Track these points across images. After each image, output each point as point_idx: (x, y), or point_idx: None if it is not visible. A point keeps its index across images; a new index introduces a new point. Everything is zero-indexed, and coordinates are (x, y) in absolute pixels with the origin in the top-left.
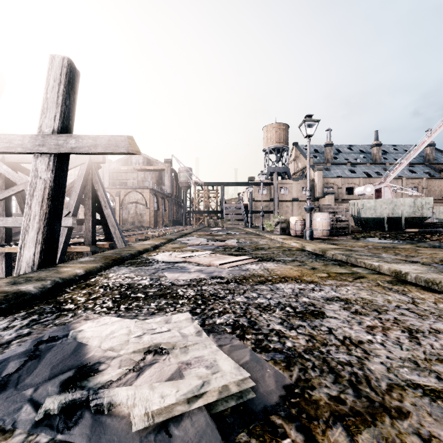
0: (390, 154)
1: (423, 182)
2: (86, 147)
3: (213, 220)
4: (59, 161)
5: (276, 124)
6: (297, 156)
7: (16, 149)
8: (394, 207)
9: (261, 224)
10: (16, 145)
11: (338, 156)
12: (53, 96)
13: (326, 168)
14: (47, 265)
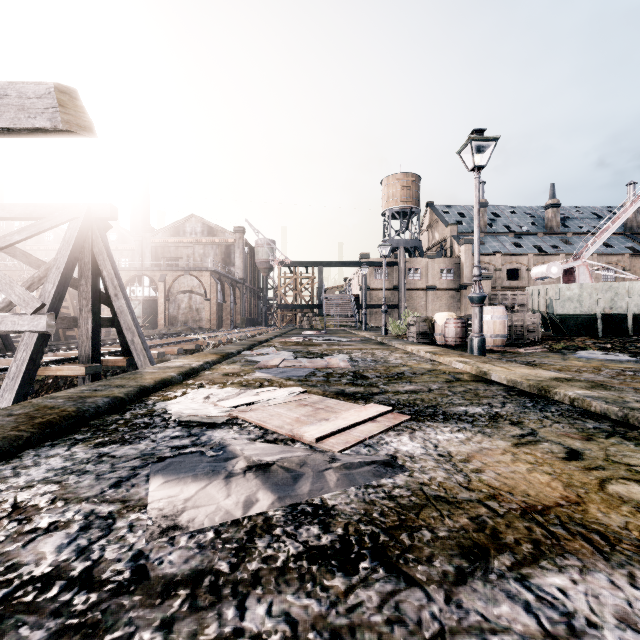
0: (572, 219)
1: (625, 261)
2: None
3: (307, 318)
4: None
5: (401, 174)
6: (433, 223)
7: None
8: (613, 296)
9: (384, 325)
10: None
11: (494, 223)
12: None
13: None
14: None
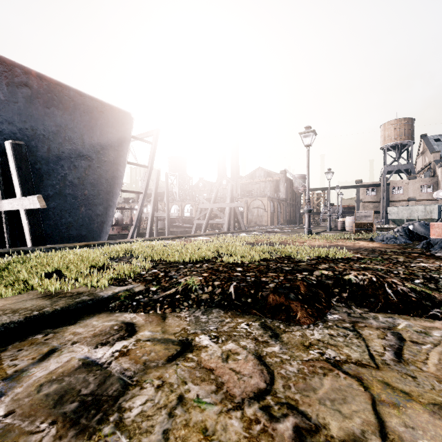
0: None
1: None
2: (235, 205)
3: (315, 220)
4: (230, 208)
5: (395, 120)
6: (424, 150)
7: (223, 207)
8: (410, 212)
9: None
10: (223, 206)
11: None
12: (229, 194)
13: None
14: (228, 231)
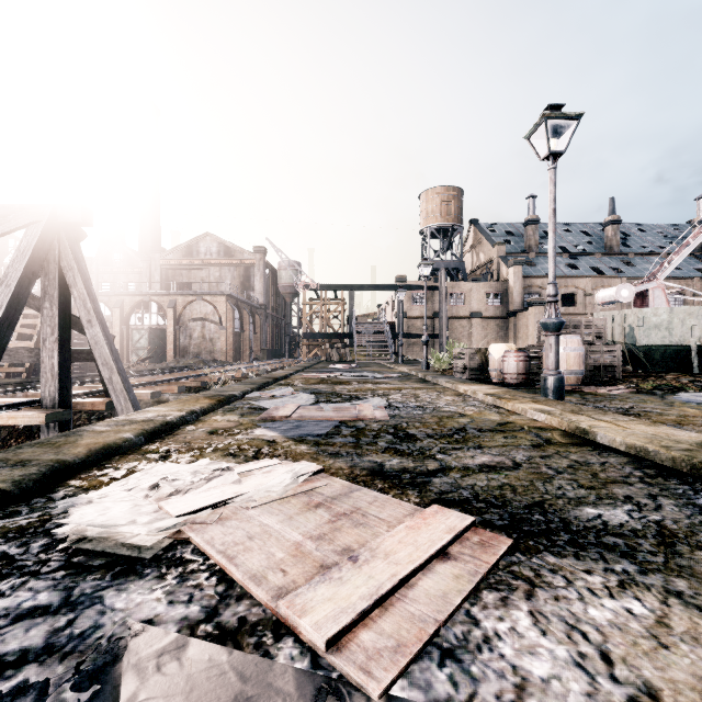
0: (633, 237)
1: (694, 284)
2: None
3: (336, 349)
4: None
5: (442, 187)
6: (477, 242)
7: None
8: None
9: (425, 358)
10: None
11: (546, 242)
12: None
13: (527, 261)
14: None
